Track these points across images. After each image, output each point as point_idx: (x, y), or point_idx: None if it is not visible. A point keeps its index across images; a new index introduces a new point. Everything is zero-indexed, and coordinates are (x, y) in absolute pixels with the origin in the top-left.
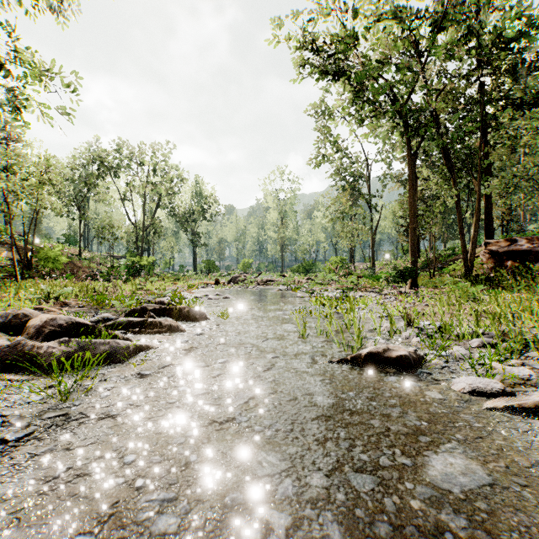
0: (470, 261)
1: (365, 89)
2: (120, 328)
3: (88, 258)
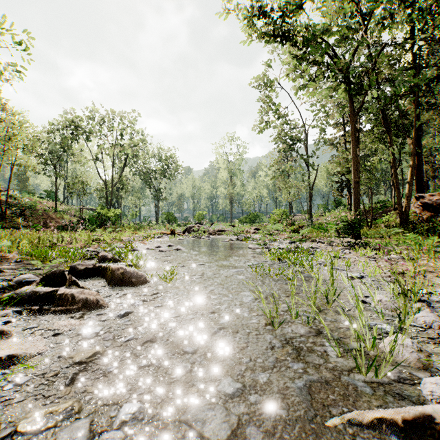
0: (405, 213)
1: None
2: (19, 302)
3: (63, 211)
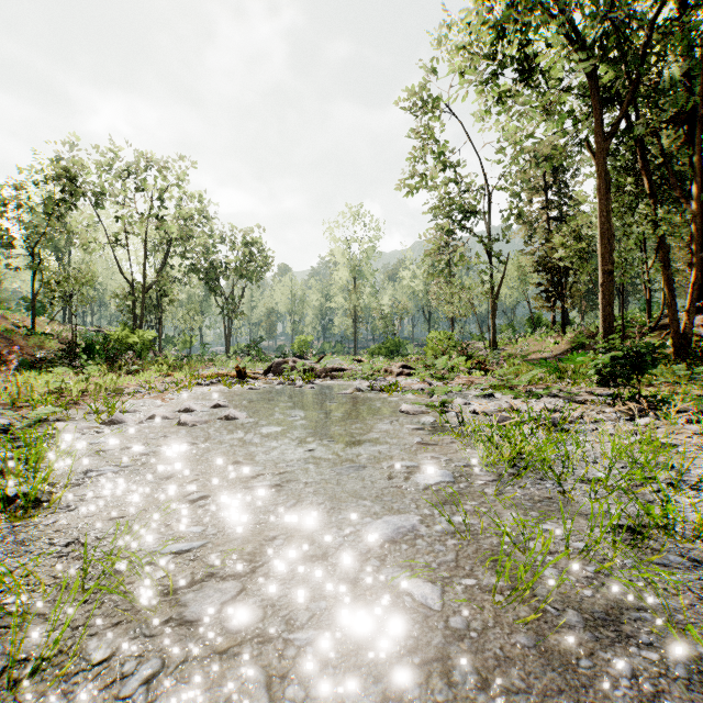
0: (683, 335)
1: (505, 33)
2: None
3: (48, 333)
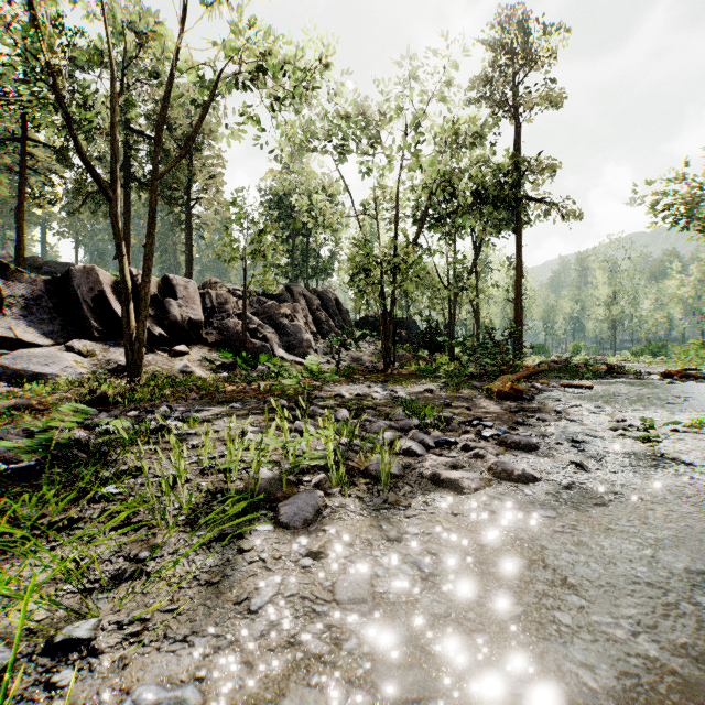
0: None
1: None
2: None
3: None
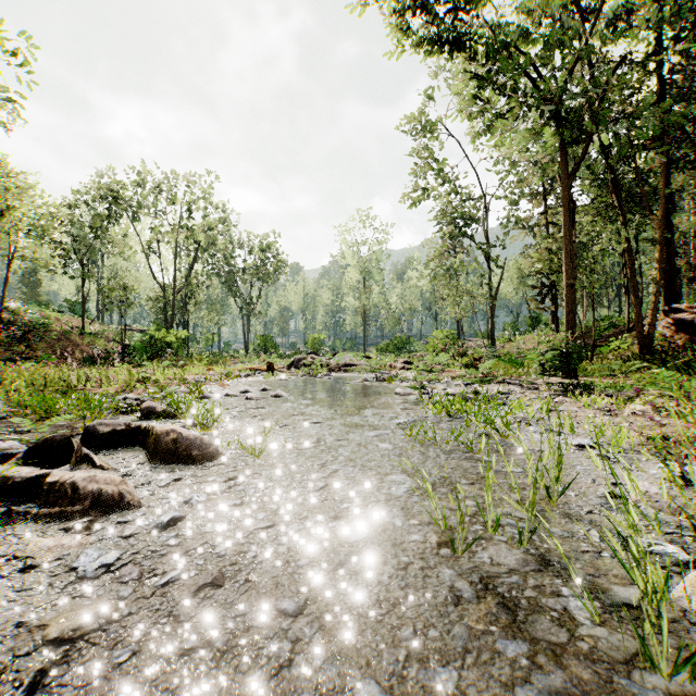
0: (647, 336)
1: None
2: None
3: (95, 333)
